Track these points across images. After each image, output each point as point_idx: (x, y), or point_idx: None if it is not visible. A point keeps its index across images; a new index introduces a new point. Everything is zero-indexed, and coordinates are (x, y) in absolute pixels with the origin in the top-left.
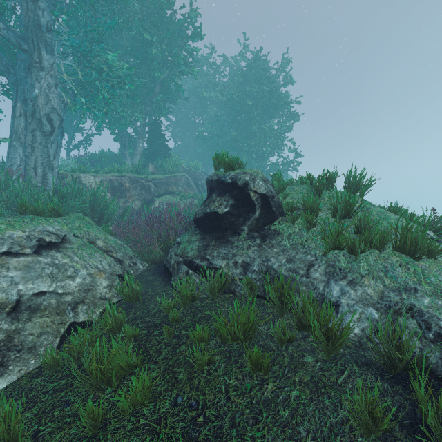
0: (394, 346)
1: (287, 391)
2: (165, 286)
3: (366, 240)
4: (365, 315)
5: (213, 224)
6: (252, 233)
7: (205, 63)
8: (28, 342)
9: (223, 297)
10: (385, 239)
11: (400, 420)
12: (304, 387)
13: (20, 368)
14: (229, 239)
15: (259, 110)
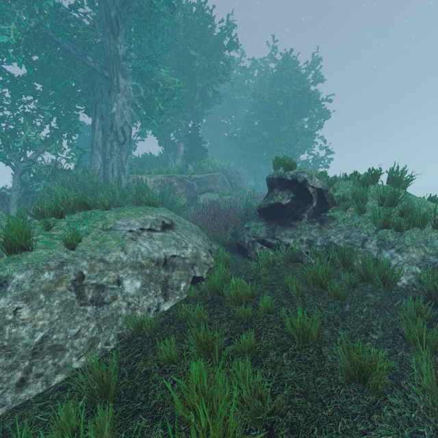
0: (432, 286)
1: (360, 309)
2: (243, 259)
3: (409, 221)
4: (410, 271)
5: (275, 213)
6: (311, 219)
7: (234, 67)
8: (175, 284)
9: (294, 264)
10: (426, 220)
11: (437, 321)
12: (370, 307)
13: (174, 299)
14: (292, 223)
15: (290, 110)
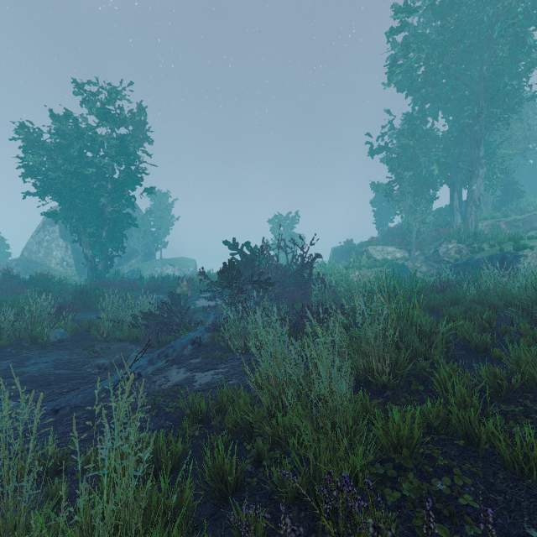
0: None
1: None
2: None
3: None
4: None
5: None
6: None
7: None
8: None
9: None
10: None
11: None
12: None
13: None
14: None
15: None
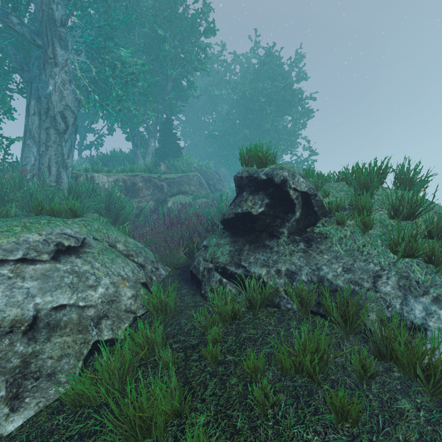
0: None
1: None
2: (194, 296)
3: None
4: None
5: (244, 226)
6: (293, 237)
7: (215, 61)
8: (47, 368)
9: (266, 311)
10: None
11: None
12: None
13: (38, 400)
14: (266, 243)
15: (272, 107)
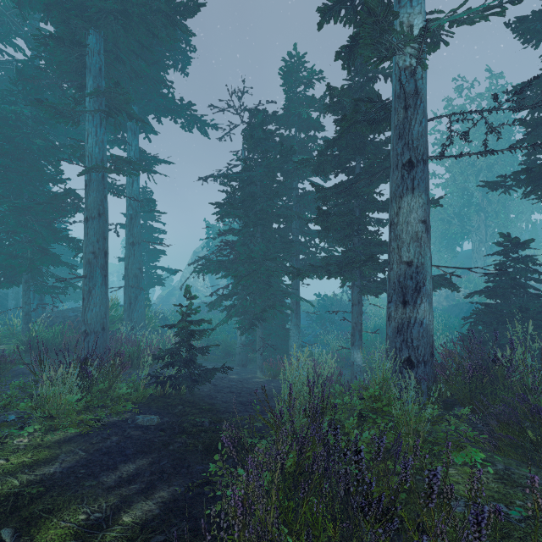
0: None
1: None
2: None
3: None
4: None
5: None
6: None
7: None
8: None
9: None
10: None
11: None
12: None
13: None
14: None
15: None
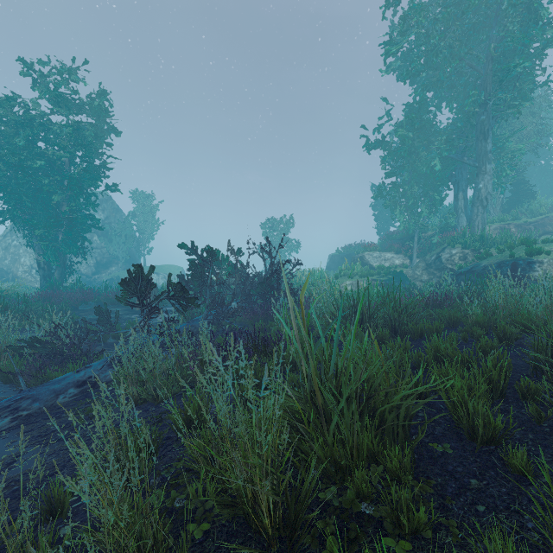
0: None
1: None
2: None
3: None
4: None
5: None
6: None
7: None
8: None
9: None
10: None
11: None
12: None
13: None
14: None
15: None
